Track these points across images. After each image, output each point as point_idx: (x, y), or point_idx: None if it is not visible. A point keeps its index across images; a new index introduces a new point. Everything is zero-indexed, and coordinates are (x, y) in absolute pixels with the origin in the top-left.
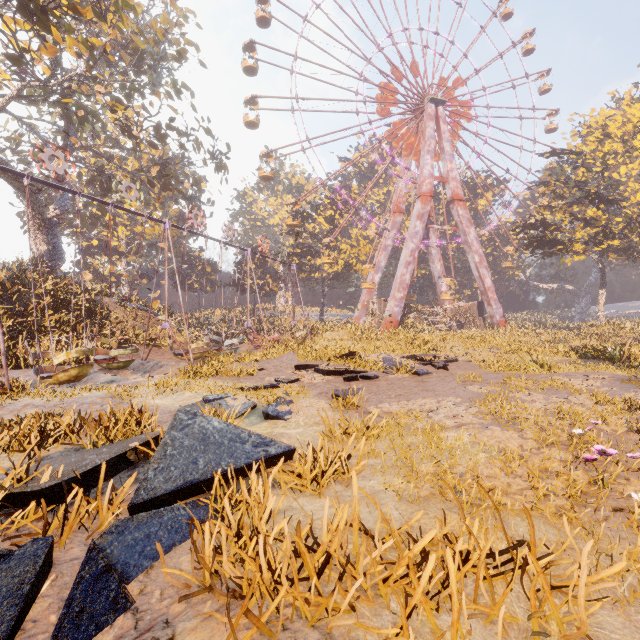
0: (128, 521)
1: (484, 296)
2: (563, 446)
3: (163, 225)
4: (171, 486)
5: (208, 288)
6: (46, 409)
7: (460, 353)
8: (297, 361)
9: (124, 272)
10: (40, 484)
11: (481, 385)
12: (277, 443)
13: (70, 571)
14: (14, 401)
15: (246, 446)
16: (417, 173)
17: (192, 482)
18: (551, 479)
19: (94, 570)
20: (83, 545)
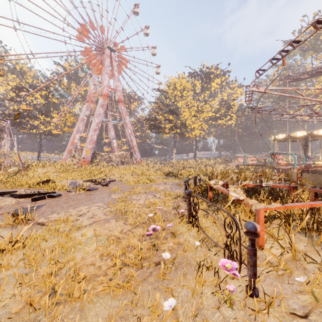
0: None
1: (133, 149)
2: (144, 224)
3: None
4: None
5: None
6: None
7: (118, 176)
8: None
9: None
10: None
11: (119, 193)
12: None
13: None
14: None
15: None
16: (101, 83)
17: None
18: (129, 252)
19: None
20: None
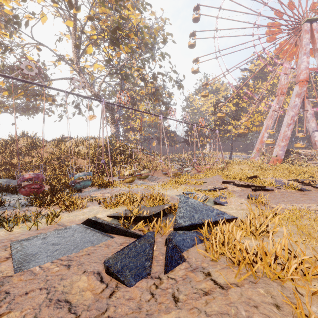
0: (175, 232)
1: None
2: None
3: (159, 117)
4: (186, 223)
5: (172, 144)
6: (126, 191)
7: None
8: (222, 179)
9: (139, 138)
10: (144, 215)
11: None
12: (227, 214)
13: (160, 245)
14: (115, 188)
15: (213, 213)
16: (295, 68)
17: (194, 223)
18: None
19: (172, 245)
20: (161, 238)
